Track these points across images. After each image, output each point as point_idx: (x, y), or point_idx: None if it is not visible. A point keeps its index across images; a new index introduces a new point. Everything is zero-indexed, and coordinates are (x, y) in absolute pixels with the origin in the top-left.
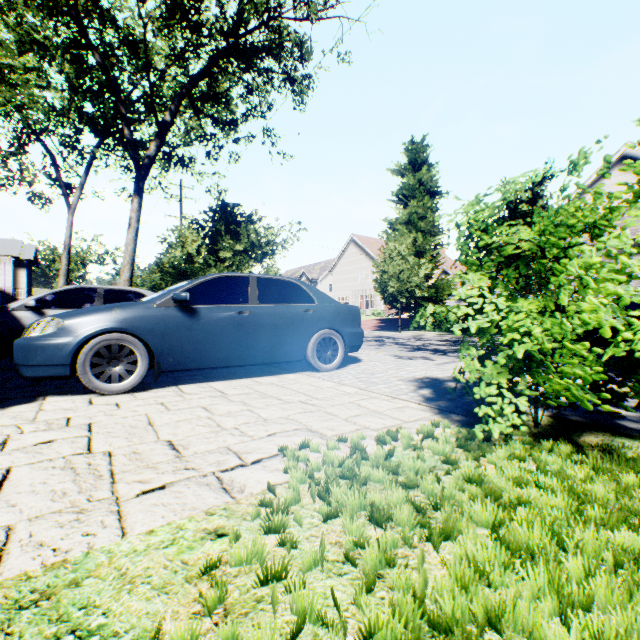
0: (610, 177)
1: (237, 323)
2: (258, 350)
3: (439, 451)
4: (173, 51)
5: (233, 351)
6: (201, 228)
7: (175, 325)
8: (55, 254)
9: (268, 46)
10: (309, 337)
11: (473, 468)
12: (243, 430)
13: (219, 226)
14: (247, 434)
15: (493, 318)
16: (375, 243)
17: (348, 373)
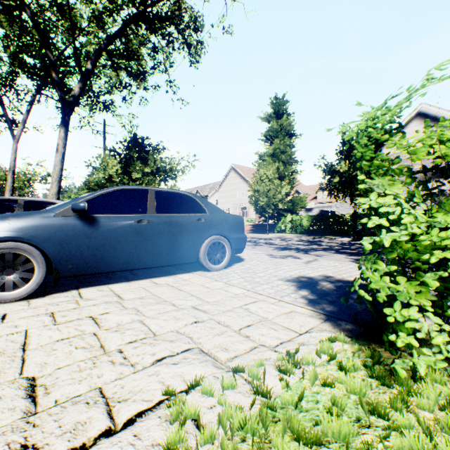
0: (410, 127)
1: (136, 231)
2: (156, 254)
3: (355, 389)
4: (94, 14)
5: (132, 256)
6: (118, 155)
7: (74, 233)
8: (7, 175)
9: (170, 16)
10: (201, 242)
11: (432, 446)
12: (127, 354)
13: (132, 153)
14: (130, 361)
15: (409, 231)
16: (249, 170)
17: (234, 272)
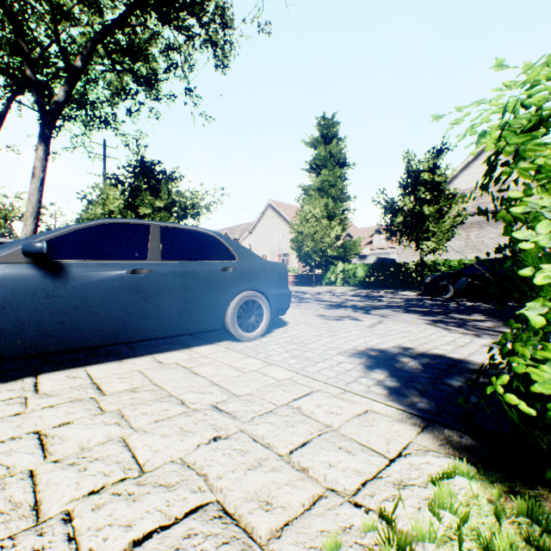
0: (483, 158)
1: (129, 285)
2: (160, 320)
3: None
4: None
5: (123, 323)
6: (120, 183)
7: (25, 290)
8: None
9: (189, 4)
10: (228, 301)
11: None
12: (77, 527)
13: (138, 182)
14: (78, 549)
15: None
16: (290, 208)
17: (275, 343)
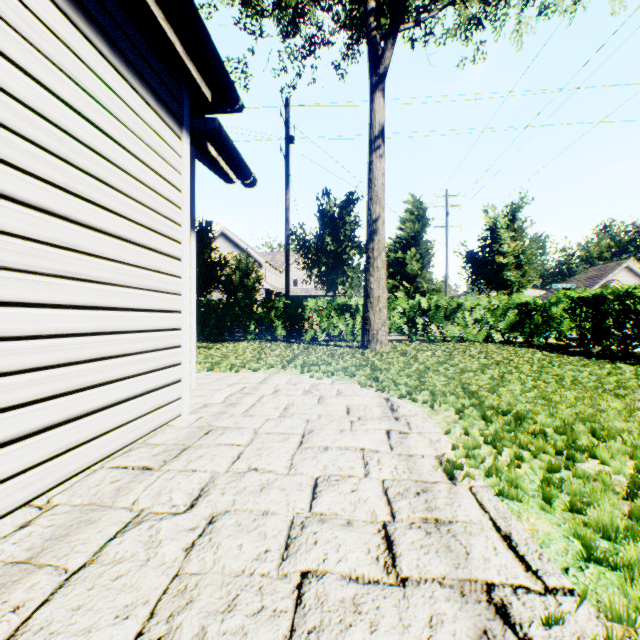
0: (218, 242)
1: None
2: None
3: None
4: None
5: None
6: None
7: None
8: None
9: None
10: None
11: None
12: None
13: None
14: None
15: None
16: None
17: None
